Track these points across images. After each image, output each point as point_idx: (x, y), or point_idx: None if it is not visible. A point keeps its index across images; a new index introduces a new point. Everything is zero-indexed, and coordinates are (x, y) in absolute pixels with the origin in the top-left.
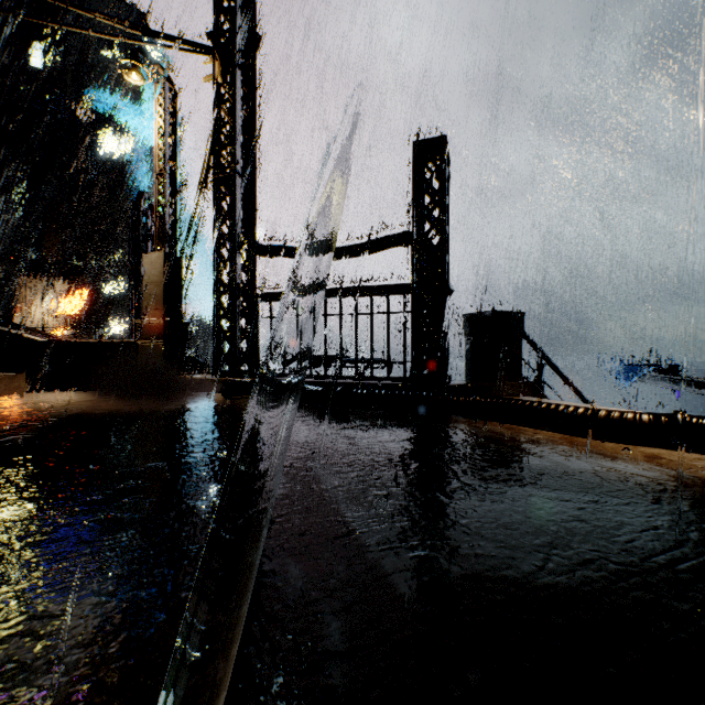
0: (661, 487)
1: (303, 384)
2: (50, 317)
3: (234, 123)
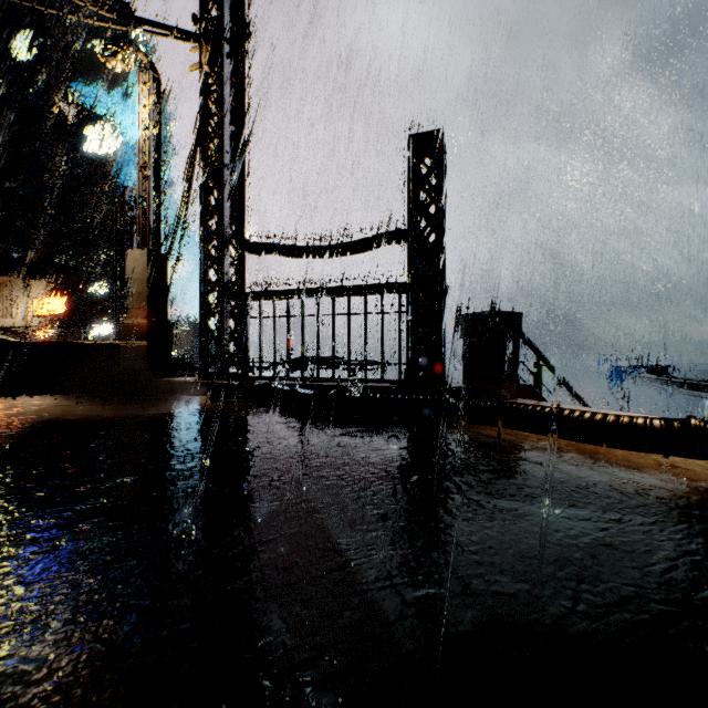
0: (685, 501)
1: (294, 388)
2: (32, 318)
3: (221, 114)
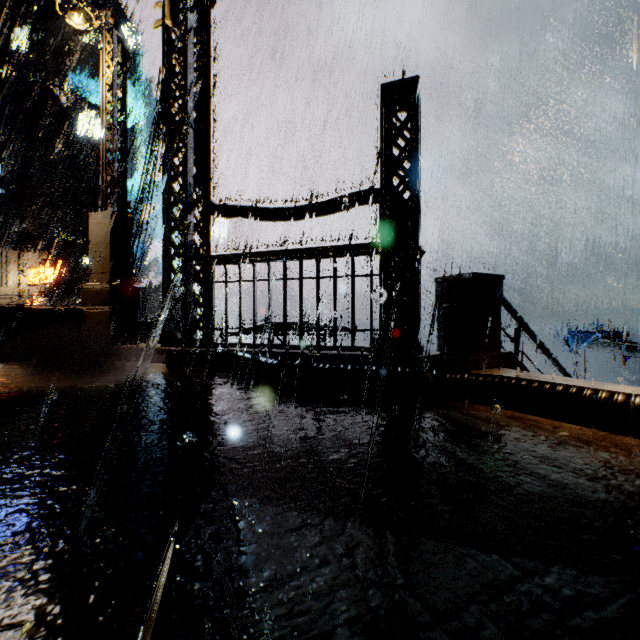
0: None
1: (257, 356)
2: (25, 286)
3: (185, 70)
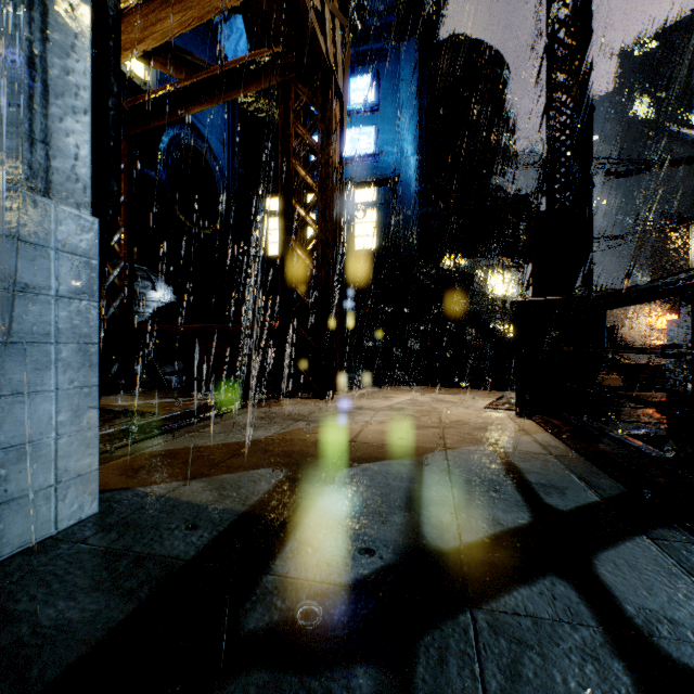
0: None
1: None
2: (653, 330)
3: None
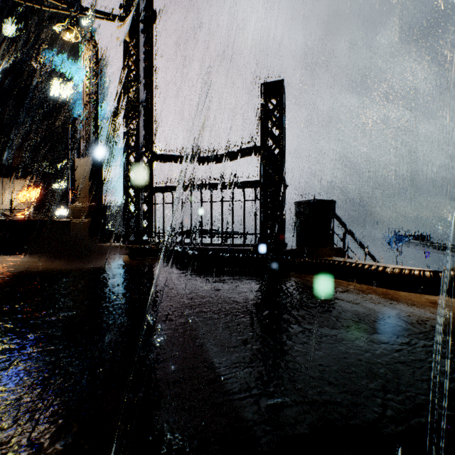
0: (452, 329)
1: (185, 250)
2: (16, 204)
3: (138, 70)
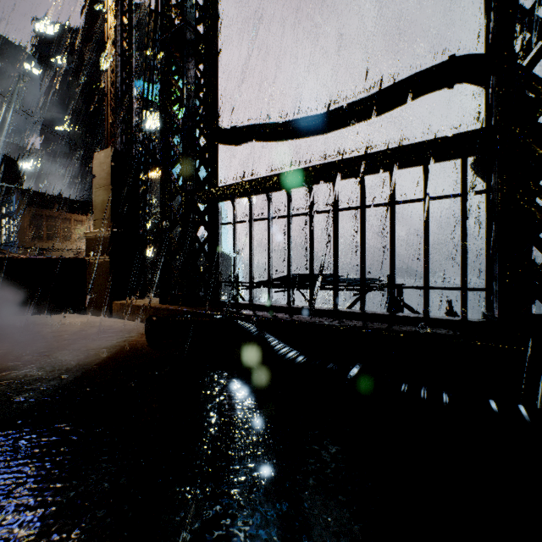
0: None
1: (266, 336)
2: None
3: None
